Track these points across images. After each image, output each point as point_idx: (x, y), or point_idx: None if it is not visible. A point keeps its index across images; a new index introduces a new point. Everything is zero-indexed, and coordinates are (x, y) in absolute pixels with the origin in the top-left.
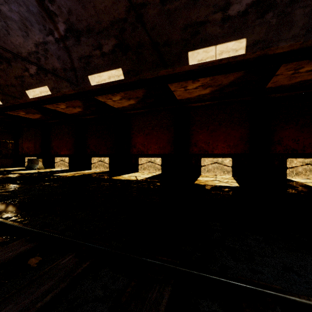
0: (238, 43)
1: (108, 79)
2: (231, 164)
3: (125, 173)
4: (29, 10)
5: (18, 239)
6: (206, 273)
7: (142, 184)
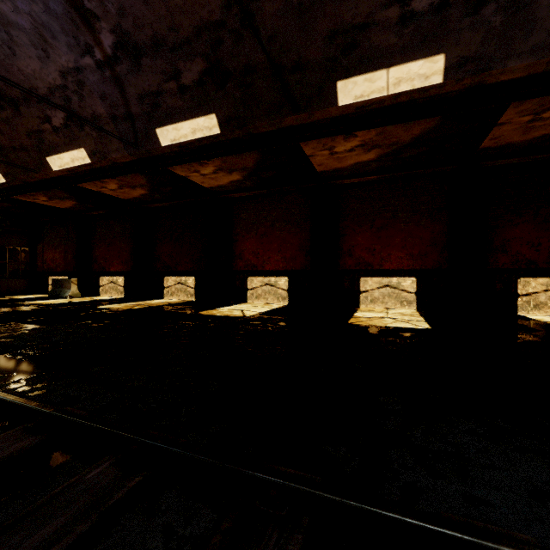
0: (430, 63)
1: (192, 135)
2: (415, 288)
3: (222, 305)
4: (48, 9)
5: (13, 427)
6: (376, 505)
7: (253, 324)
